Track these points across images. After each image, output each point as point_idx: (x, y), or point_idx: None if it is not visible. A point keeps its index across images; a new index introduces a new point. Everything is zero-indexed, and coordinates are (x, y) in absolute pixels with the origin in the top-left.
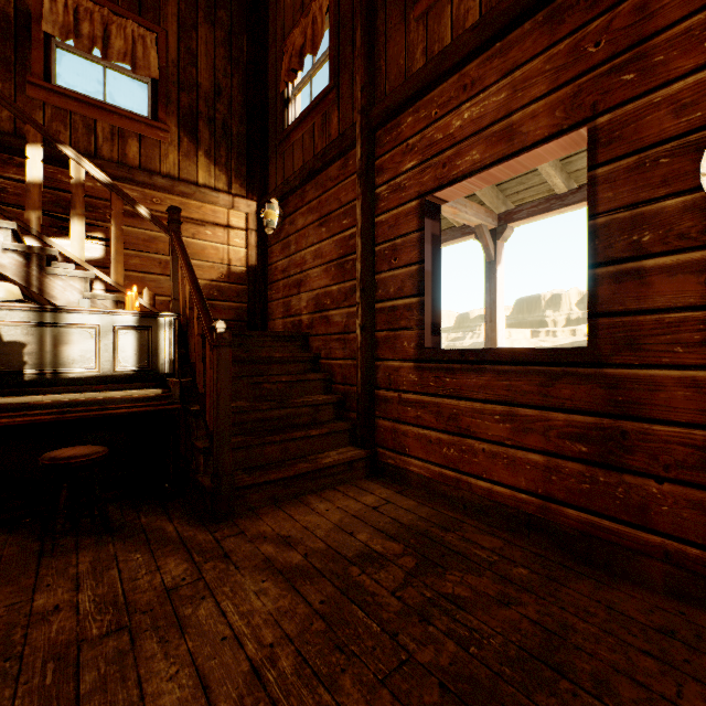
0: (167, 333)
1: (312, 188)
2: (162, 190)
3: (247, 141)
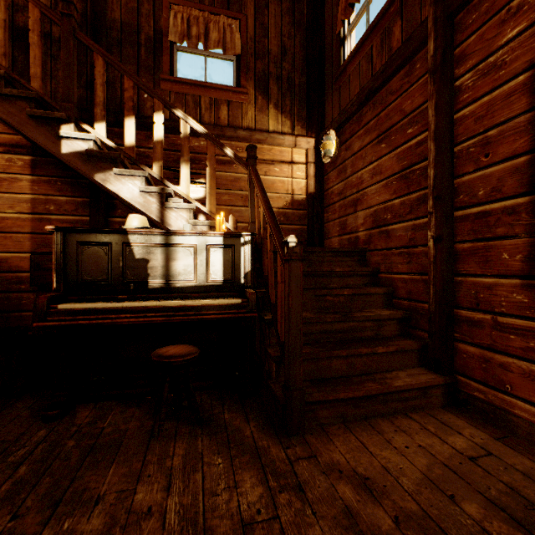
0: (245, 250)
1: (370, 109)
2: (243, 140)
3: (307, 88)
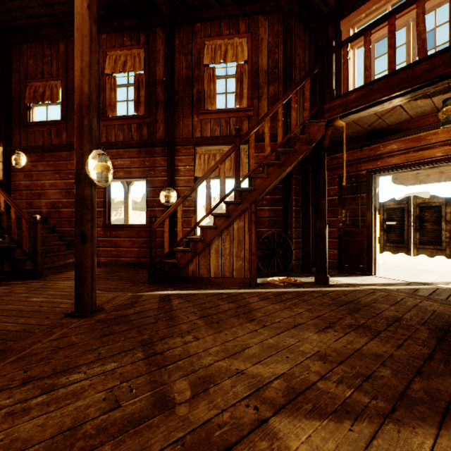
0: None
1: (50, 156)
2: None
3: None
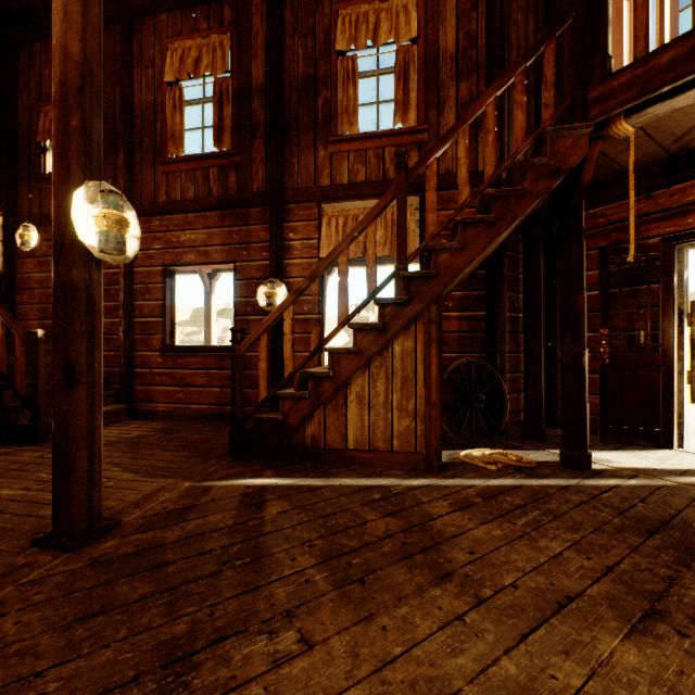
0: None
1: None
2: None
3: None
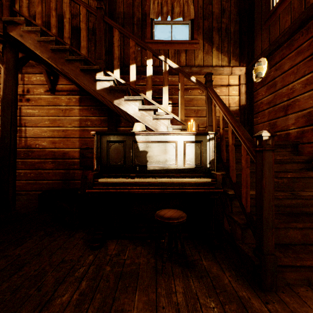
0: (210, 144)
1: (302, 34)
2: (195, 74)
3: (239, 33)
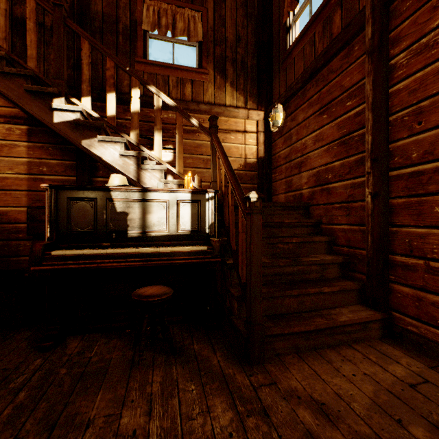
0: (209, 205)
1: (312, 85)
2: (204, 113)
3: (257, 70)
